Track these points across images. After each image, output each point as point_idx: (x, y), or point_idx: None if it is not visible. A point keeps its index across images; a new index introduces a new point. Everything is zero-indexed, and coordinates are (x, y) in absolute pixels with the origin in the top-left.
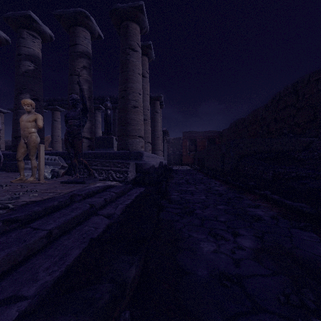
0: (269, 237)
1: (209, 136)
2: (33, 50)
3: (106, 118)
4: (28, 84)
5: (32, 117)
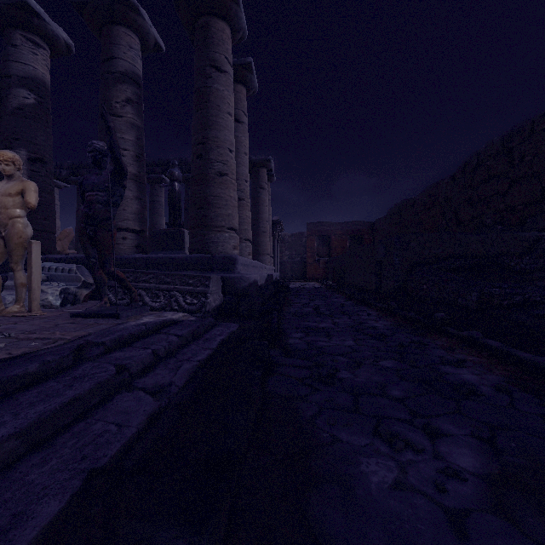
0: (509, 441)
1: (352, 231)
2: (34, 69)
3: (172, 196)
4: (23, 130)
5: (15, 186)
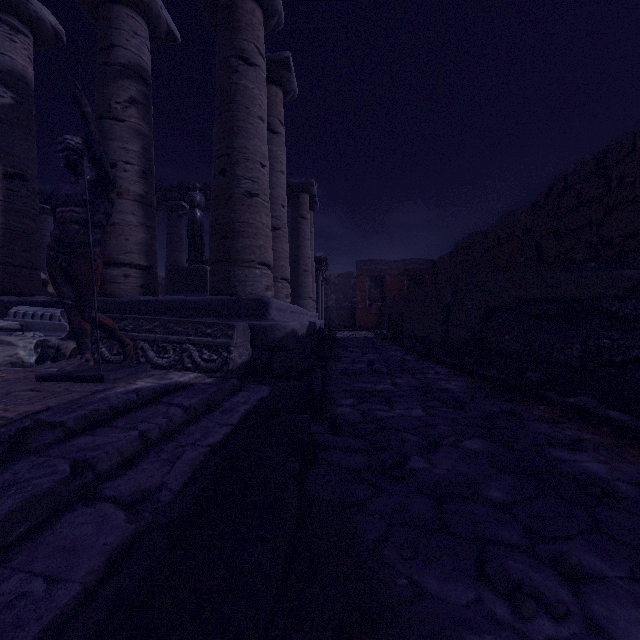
0: None
1: (411, 270)
2: (12, 61)
3: (192, 226)
4: None
5: None
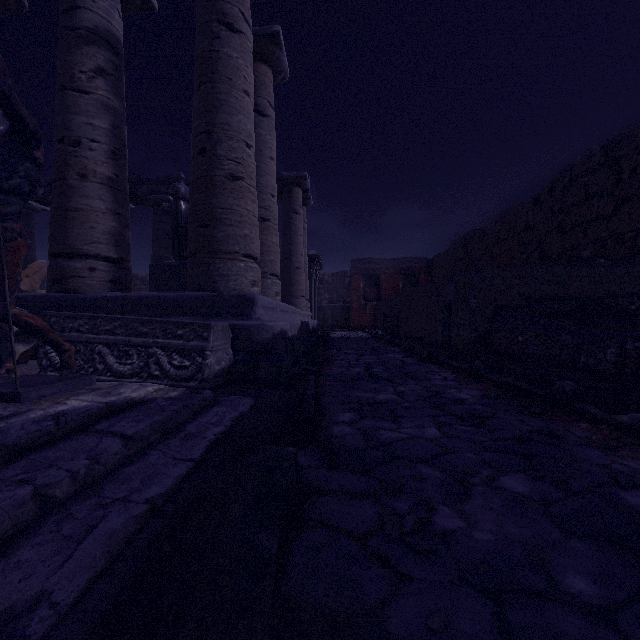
0: None
1: (406, 269)
2: None
3: (176, 220)
4: None
5: None
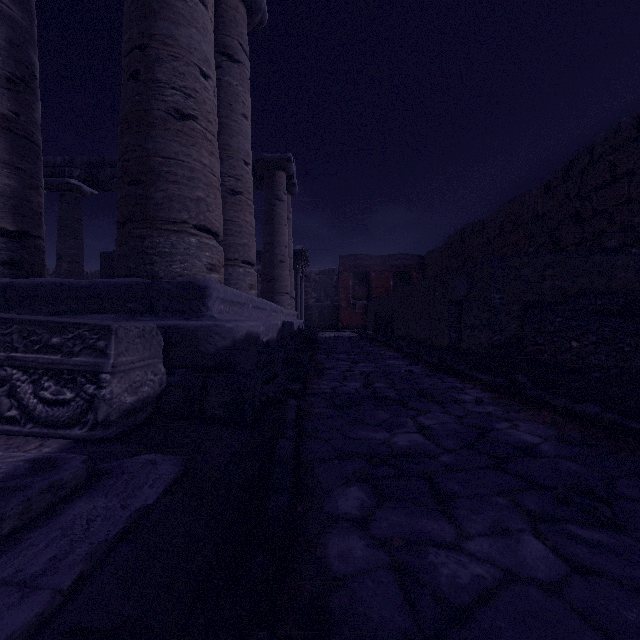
0: None
1: (397, 266)
2: None
3: None
4: None
5: None
